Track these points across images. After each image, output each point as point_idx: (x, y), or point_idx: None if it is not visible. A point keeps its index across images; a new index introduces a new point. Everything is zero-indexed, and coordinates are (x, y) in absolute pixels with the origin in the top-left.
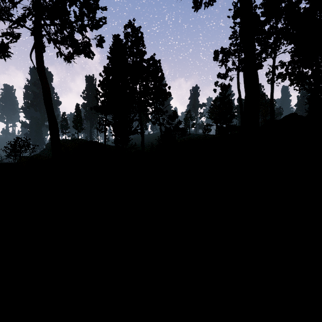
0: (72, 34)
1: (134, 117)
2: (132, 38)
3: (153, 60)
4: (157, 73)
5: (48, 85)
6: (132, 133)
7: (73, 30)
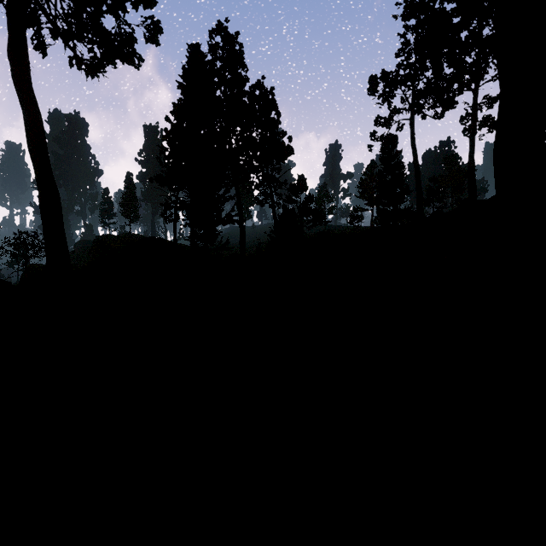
0: (96, 18)
1: (226, 193)
2: (224, 54)
3: (260, 89)
4: (268, 112)
5: (36, 111)
6: (222, 221)
7: (101, 11)
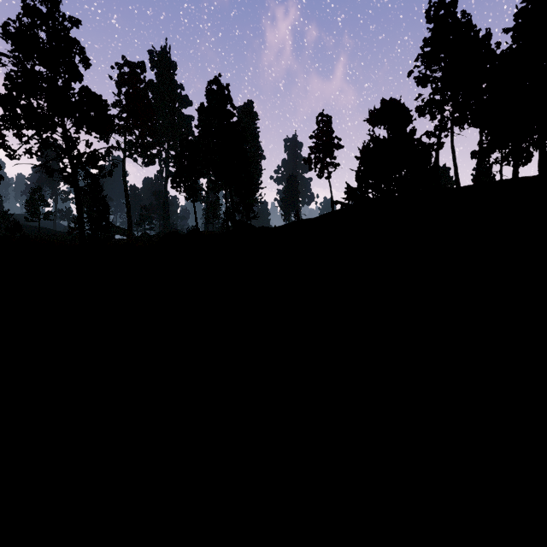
0: None
1: None
2: None
3: None
4: None
5: None
6: None
7: None
